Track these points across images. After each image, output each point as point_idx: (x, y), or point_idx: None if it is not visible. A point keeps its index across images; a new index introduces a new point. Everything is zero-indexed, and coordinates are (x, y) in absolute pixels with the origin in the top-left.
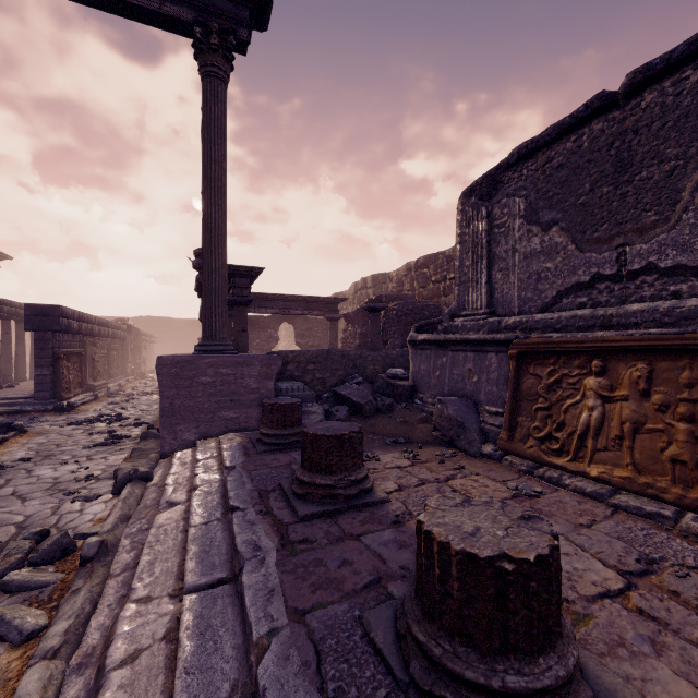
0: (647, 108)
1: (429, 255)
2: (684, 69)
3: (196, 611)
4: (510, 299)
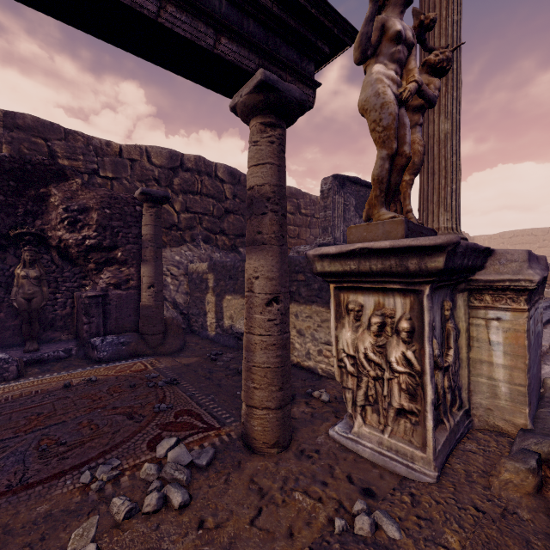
0: None
1: (53, 123)
2: None
3: None
4: None
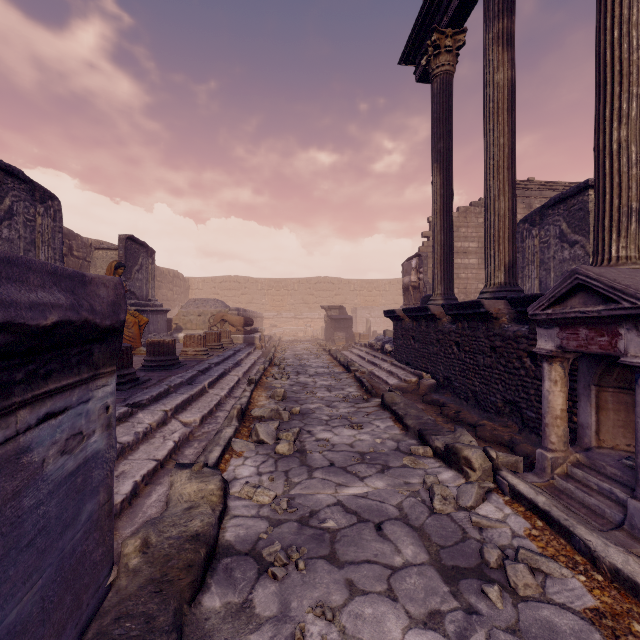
0: None
1: None
2: None
3: (205, 381)
4: None
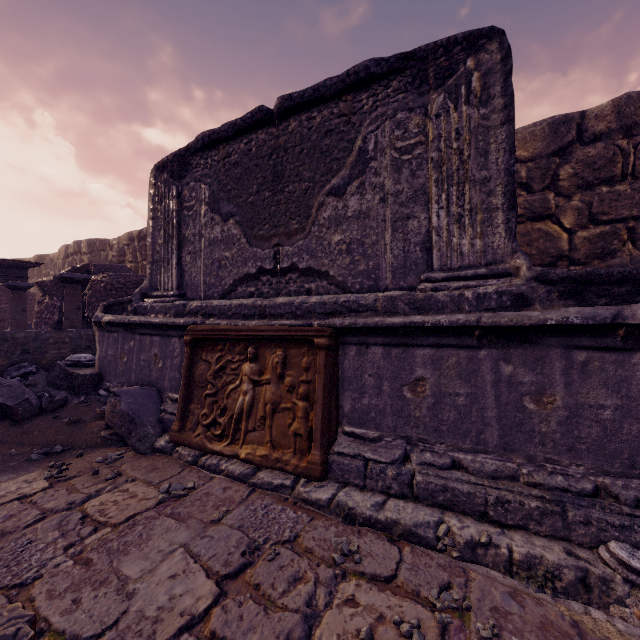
0: (292, 133)
1: None
2: (313, 109)
3: None
4: (198, 283)
